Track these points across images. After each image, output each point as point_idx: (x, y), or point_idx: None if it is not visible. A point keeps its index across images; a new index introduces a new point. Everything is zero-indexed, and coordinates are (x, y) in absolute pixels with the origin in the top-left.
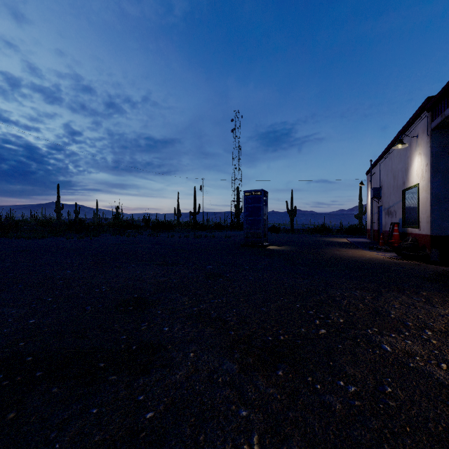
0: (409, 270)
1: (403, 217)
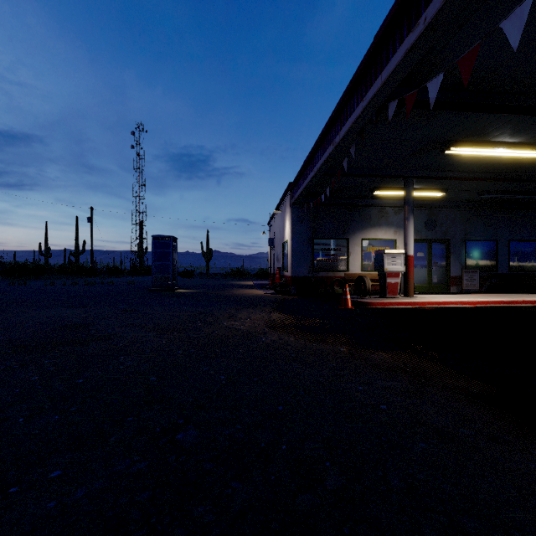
0: (271, 299)
1: (283, 264)
